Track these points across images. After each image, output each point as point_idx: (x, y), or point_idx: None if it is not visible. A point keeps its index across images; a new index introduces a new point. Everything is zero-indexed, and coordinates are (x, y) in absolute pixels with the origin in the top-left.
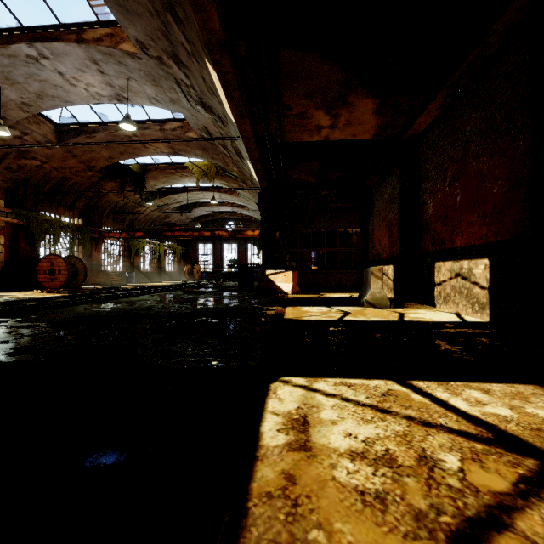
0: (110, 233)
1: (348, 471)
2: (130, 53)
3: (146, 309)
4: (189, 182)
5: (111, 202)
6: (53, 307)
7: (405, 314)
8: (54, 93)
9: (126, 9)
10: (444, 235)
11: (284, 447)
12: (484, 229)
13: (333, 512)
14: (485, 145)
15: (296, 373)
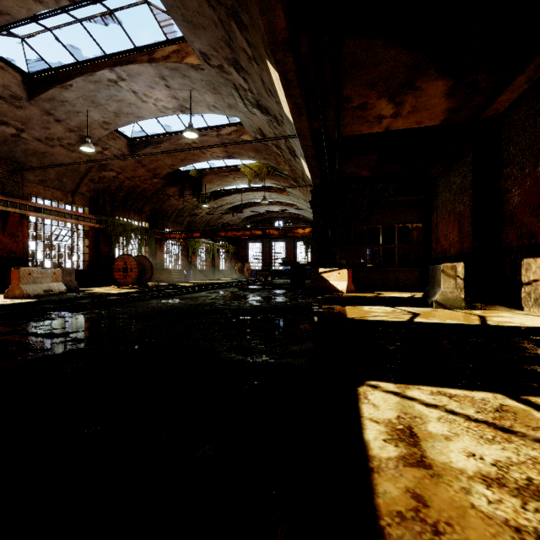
0: (171, 234)
1: (487, 499)
2: (194, 65)
3: (210, 305)
4: (241, 183)
5: (172, 206)
6: (130, 301)
7: (487, 318)
8: (129, 111)
9: (193, 24)
10: (536, 228)
11: (398, 461)
12: None
13: None
14: None
15: (381, 378)
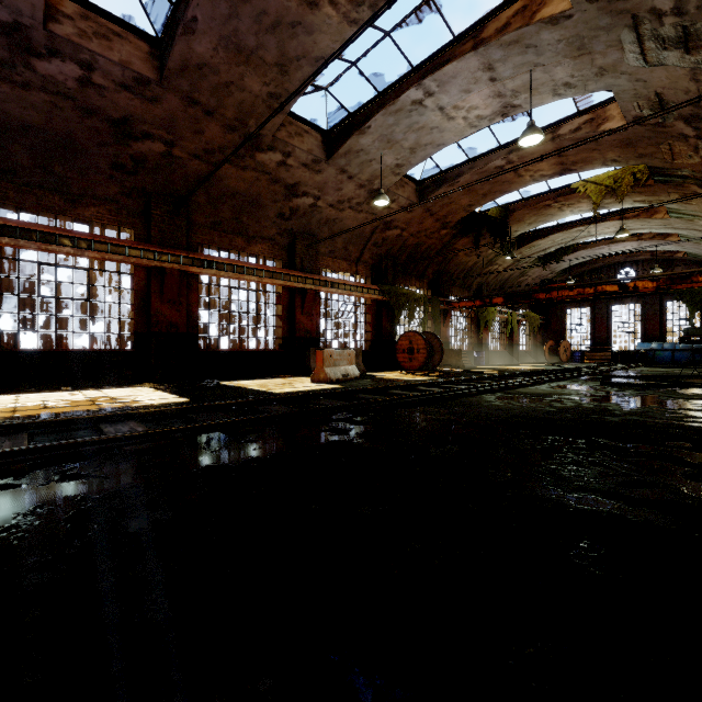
0: (460, 302)
1: None
2: (553, 17)
3: (607, 414)
4: (571, 214)
5: (460, 265)
6: (452, 395)
7: None
8: (428, 140)
9: None
10: None
11: None
12: None
13: None
14: None
15: None
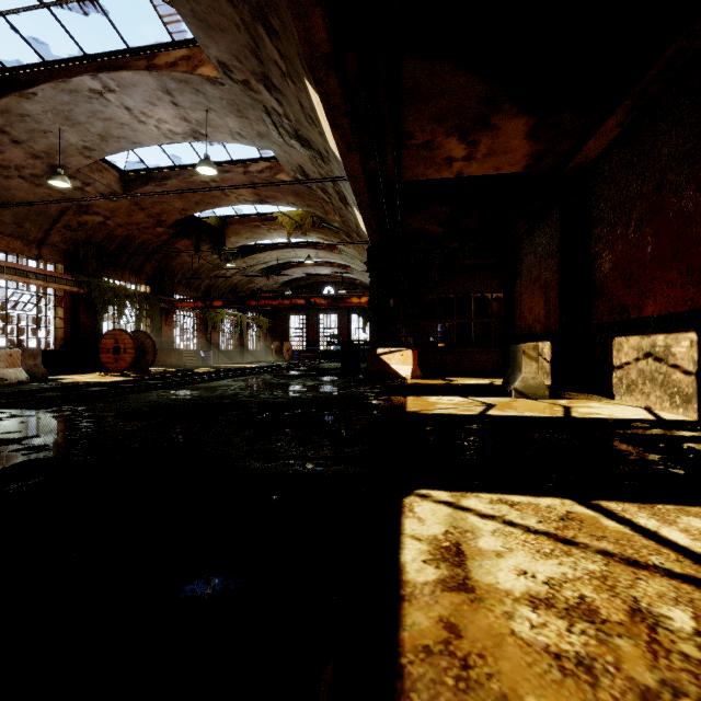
0: (182, 302)
1: (531, 623)
2: (210, 78)
3: (231, 397)
4: (279, 237)
5: (184, 265)
6: (120, 393)
7: (572, 408)
8: (120, 134)
9: (207, 24)
10: (628, 300)
11: (436, 585)
12: (689, 290)
13: (520, 680)
14: (691, 174)
15: (435, 485)
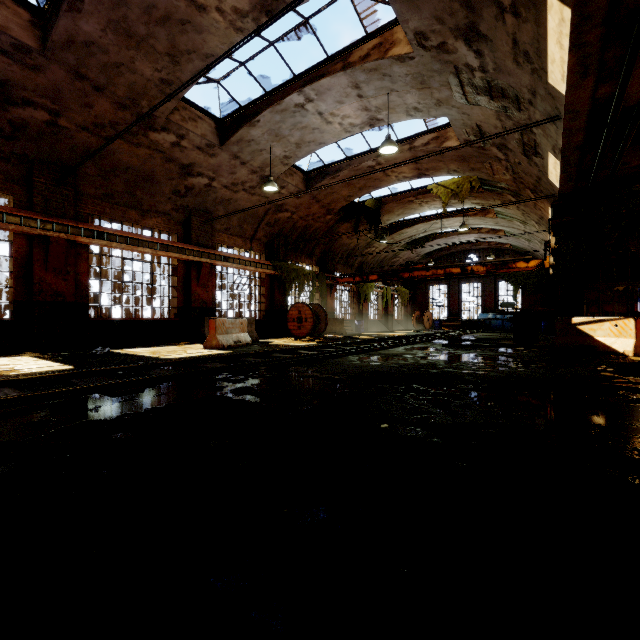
0: (343, 278)
1: None
2: (401, 56)
3: (433, 367)
4: (429, 209)
5: (343, 246)
6: (325, 357)
7: None
8: (311, 138)
9: None
10: None
11: None
12: None
13: None
14: None
15: None
